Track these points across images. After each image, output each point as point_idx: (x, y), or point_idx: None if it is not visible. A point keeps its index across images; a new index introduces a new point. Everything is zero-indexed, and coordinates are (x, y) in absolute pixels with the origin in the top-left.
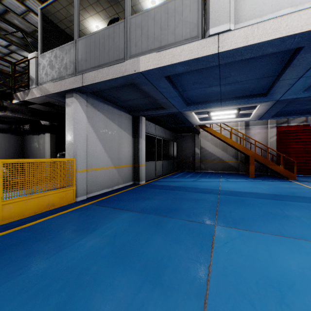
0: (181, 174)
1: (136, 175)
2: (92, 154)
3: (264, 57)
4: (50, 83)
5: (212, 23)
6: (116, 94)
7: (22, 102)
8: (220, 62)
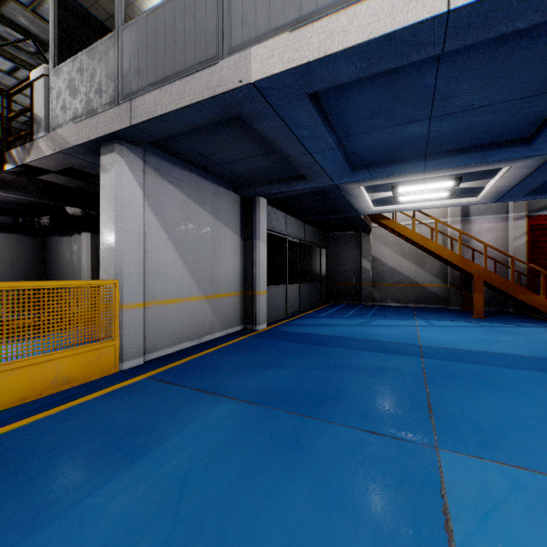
0: (335, 309)
1: (248, 313)
2: (157, 272)
3: None
4: (70, 126)
5: None
6: (205, 146)
7: (22, 169)
8: (446, 45)
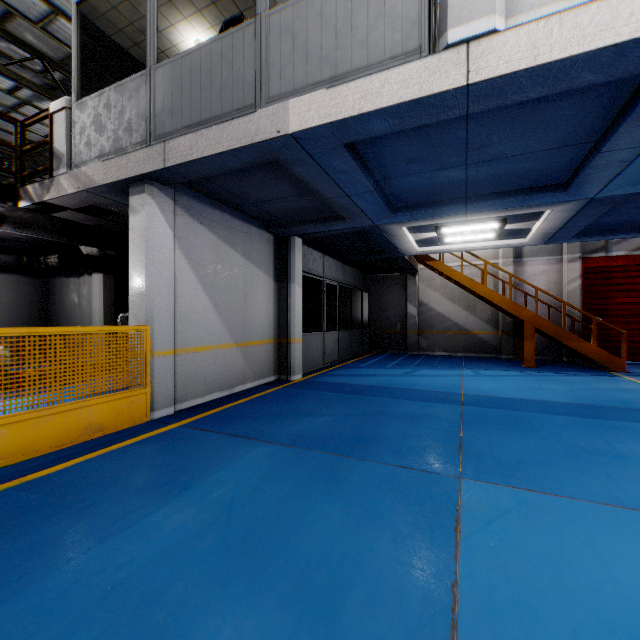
0: (378, 359)
1: (282, 362)
2: (187, 317)
3: (569, 97)
4: (97, 164)
5: (453, 18)
6: (239, 186)
7: (39, 206)
8: (470, 108)
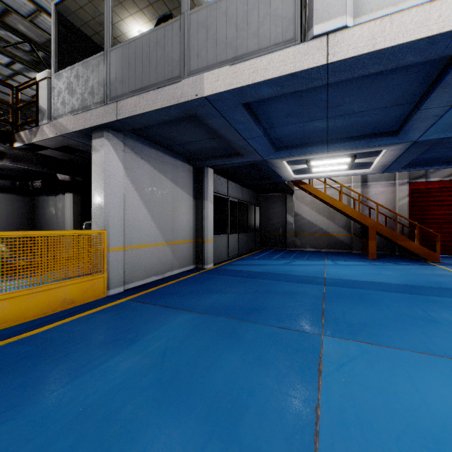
0: (266, 253)
1: (199, 256)
2: (133, 224)
3: (398, 72)
4: (69, 117)
5: (317, 17)
6: (168, 132)
7: (28, 146)
8: (329, 80)
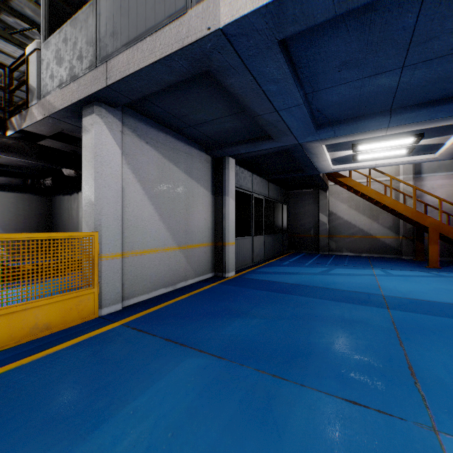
0: (296, 258)
1: (218, 262)
2: (134, 225)
3: None
4: (57, 92)
5: None
6: (178, 107)
7: (21, 134)
8: None
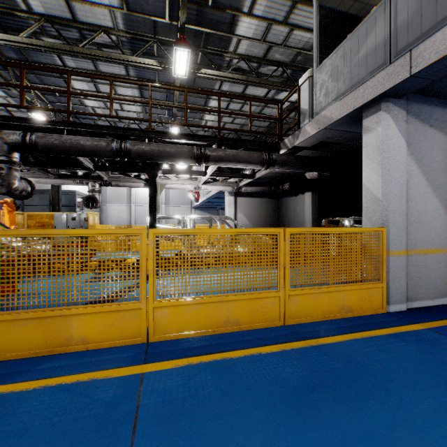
0: None
1: None
2: (416, 220)
3: None
4: (334, 105)
5: None
6: None
7: (289, 151)
8: None
